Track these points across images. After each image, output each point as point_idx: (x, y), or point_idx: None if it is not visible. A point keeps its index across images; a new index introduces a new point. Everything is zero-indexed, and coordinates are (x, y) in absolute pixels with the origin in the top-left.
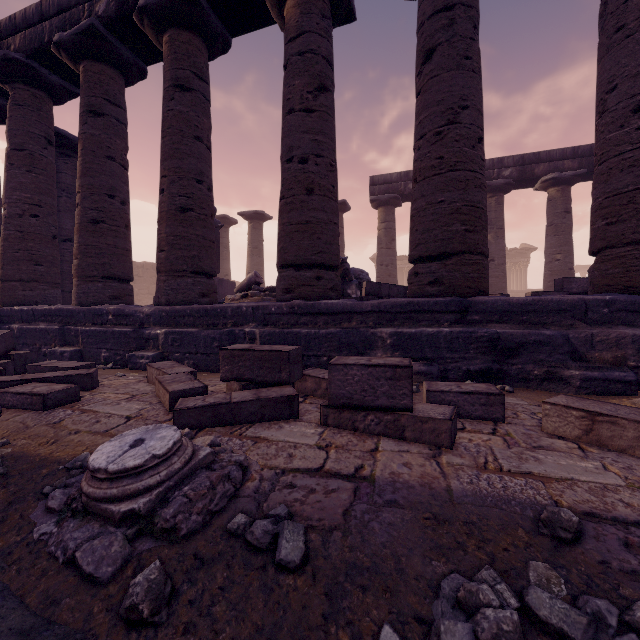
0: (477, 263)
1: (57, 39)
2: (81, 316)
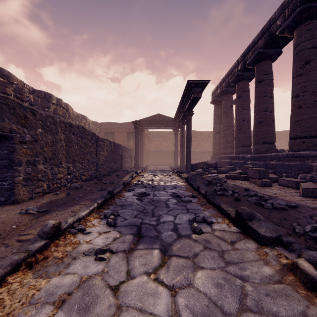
0: None
1: (230, 81)
2: (234, 158)
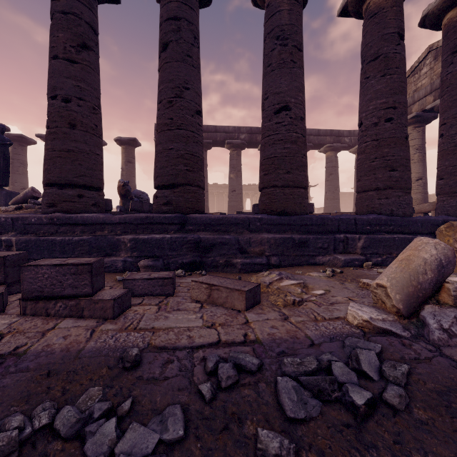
0: (195, 192)
1: None
2: None
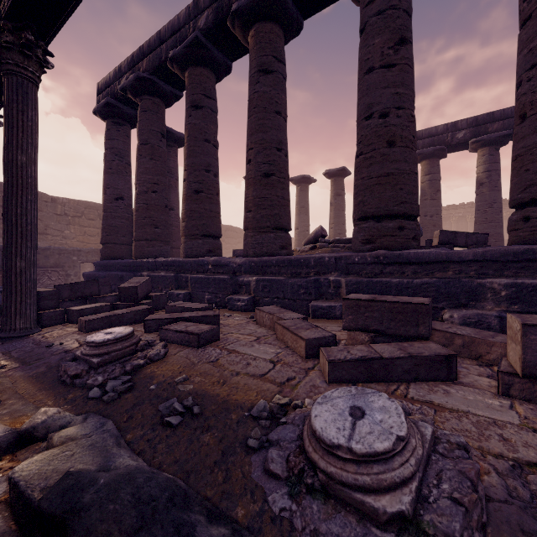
0: None
1: (171, 55)
2: (188, 266)
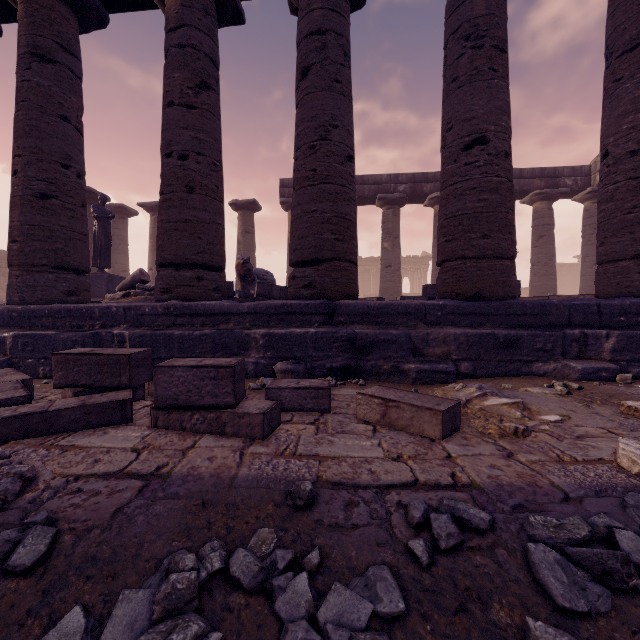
0: (345, 269)
1: None
2: None
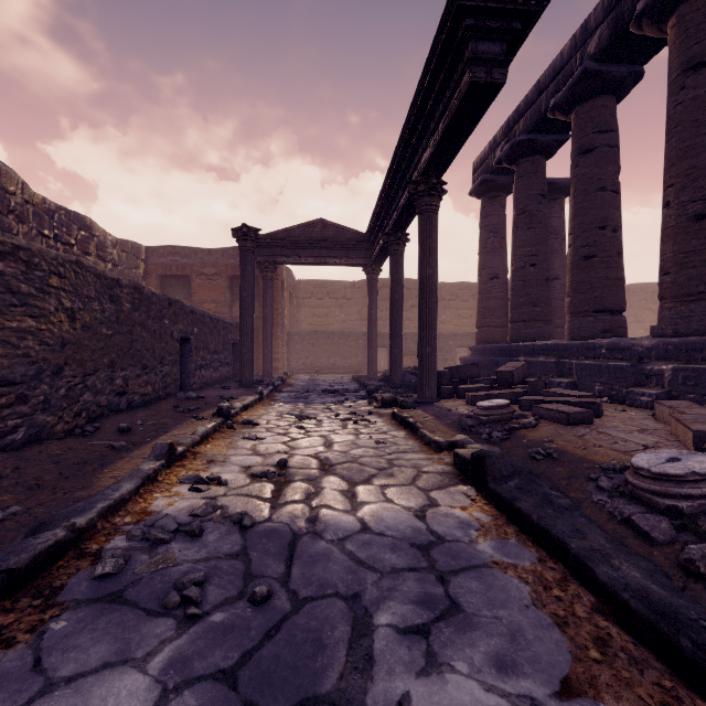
0: None
1: (552, 104)
2: (573, 350)
